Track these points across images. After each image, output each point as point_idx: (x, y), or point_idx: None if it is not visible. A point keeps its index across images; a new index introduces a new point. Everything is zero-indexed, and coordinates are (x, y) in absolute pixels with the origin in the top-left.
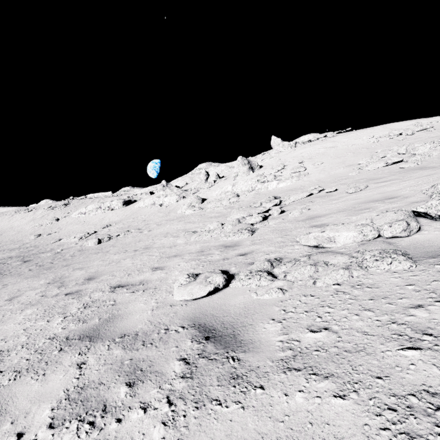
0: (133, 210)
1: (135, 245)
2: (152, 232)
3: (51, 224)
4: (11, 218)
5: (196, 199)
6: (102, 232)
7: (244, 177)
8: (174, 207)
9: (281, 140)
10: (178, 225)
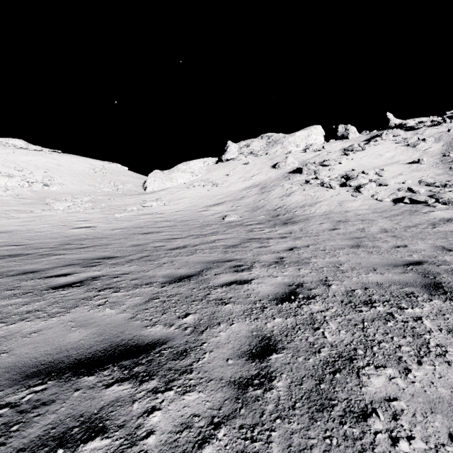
0: None
1: None
2: None
3: None
4: None
5: None
6: None
7: None
8: None
9: None
10: None
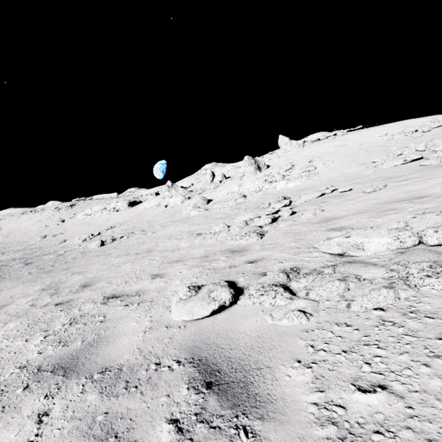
0: (138, 211)
1: (137, 248)
2: (156, 234)
3: (57, 225)
4: (18, 219)
5: (202, 200)
6: (106, 233)
7: (251, 177)
8: (179, 208)
9: (289, 139)
10: (182, 226)
